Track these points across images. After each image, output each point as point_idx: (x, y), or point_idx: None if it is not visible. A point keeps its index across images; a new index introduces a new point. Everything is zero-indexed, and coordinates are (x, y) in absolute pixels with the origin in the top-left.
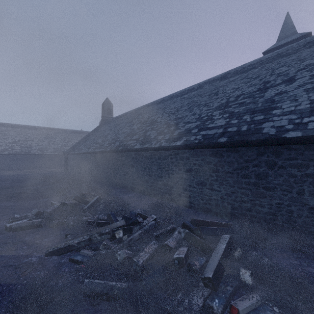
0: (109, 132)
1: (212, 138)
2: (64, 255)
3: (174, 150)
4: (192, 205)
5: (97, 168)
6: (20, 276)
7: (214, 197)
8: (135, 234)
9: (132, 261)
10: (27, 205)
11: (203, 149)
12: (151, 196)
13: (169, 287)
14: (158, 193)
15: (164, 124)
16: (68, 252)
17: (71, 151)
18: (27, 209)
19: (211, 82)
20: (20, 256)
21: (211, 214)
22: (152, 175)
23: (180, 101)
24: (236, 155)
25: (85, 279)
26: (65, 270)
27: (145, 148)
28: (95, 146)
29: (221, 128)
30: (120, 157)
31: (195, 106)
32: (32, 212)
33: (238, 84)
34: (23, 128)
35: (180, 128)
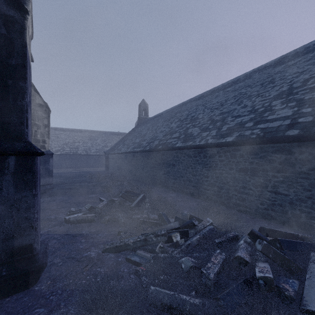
0: (147, 132)
1: (276, 131)
2: (119, 254)
3: (223, 147)
4: (247, 210)
5: (136, 167)
6: (83, 270)
7: (279, 202)
8: (192, 238)
9: (203, 273)
10: (79, 200)
11: (263, 145)
12: (195, 198)
13: (255, 314)
14: (203, 194)
15: (207, 120)
16: (124, 251)
17: (111, 151)
18: (79, 204)
19: (262, 70)
20: (80, 249)
21: (274, 222)
22: (196, 175)
23: (223, 95)
24: (314, 151)
25: (150, 286)
26: (124, 270)
27: (189, 146)
28: (134, 146)
29: (287, 119)
30: (160, 156)
31: (244, 98)
32: (86, 207)
33: (302, 67)
34: (72, 132)
35: (228, 123)
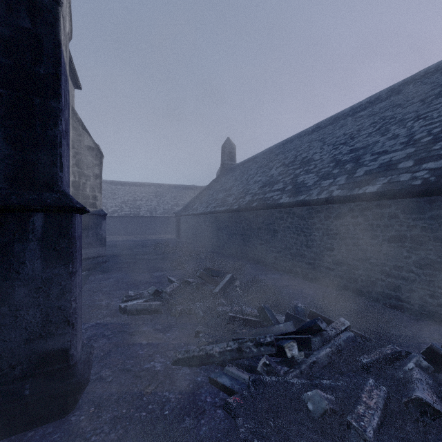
0: (234, 184)
1: None
2: (198, 369)
3: (360, 202)
4: (404, 306)
5: (219, 233)
6: (142, 393)
7: None
8: (318, 353)
9: (353, 429)
10: (140, 279)
11: (435, 197)
12: (310, 281)
13: None
14: (324, 277)
15: (328, 162)
16: (205, 364)
17: (184, 212)
18: (140, 285)
19: (420, 79)
20: (140, 357)
21: None
22: (312, 246)
23: (353, 123)
24: None
25: (254, 441)
26: (207, 400)
27: (300, 202)
28: (216, 204)
29: None
30: (255, 217)
31: (392, 124)
32: (149, 290)
33: None
34: (132, 186)
35: (367, 163)
